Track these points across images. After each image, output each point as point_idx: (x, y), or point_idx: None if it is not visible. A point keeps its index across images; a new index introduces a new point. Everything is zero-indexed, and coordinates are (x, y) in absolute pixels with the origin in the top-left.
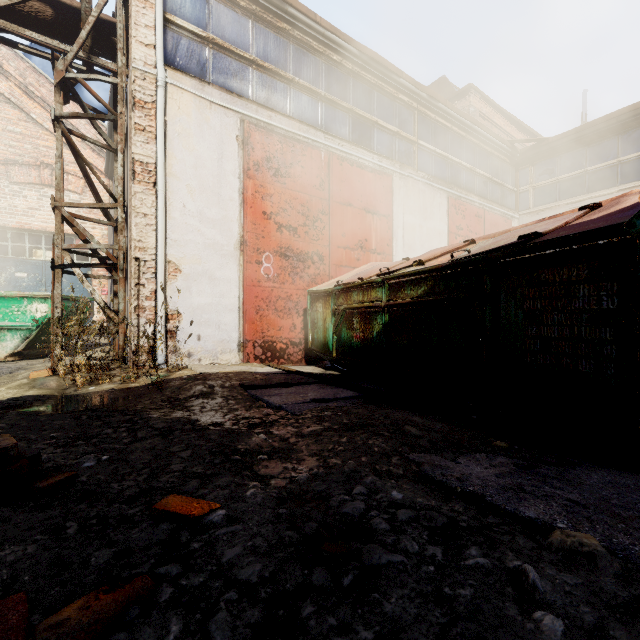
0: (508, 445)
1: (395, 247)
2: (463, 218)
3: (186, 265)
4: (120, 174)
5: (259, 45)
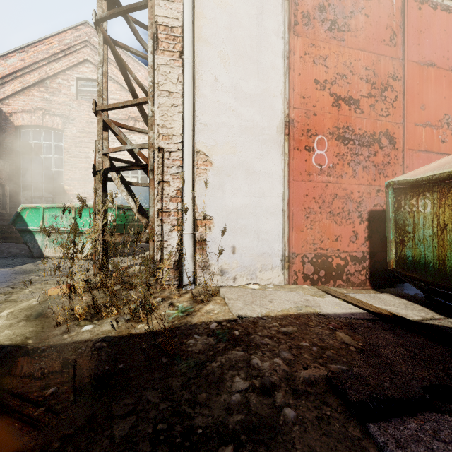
0: None
1: None
2: None
3: (218, 155)
4: (150, 63)
5: None
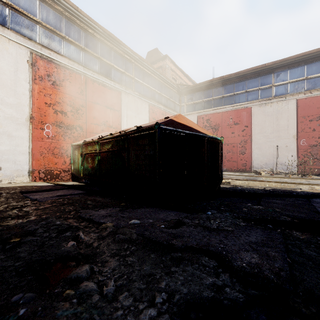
0: (126, 204)
1: (122, 125)
2: (156, 115)
3: None
4: None
5: (43, 14)
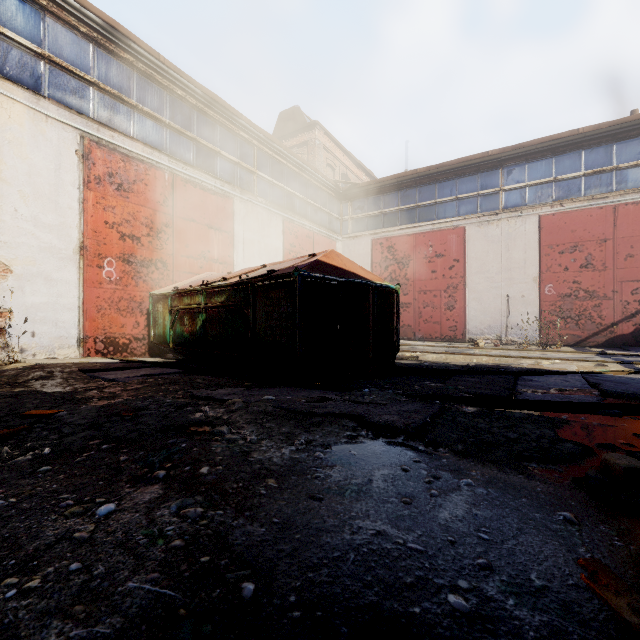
0: (252, 384)
1: (236, 258)
2: (296, 238)
3: (18, 266)
4: None
5: (101, 69)
